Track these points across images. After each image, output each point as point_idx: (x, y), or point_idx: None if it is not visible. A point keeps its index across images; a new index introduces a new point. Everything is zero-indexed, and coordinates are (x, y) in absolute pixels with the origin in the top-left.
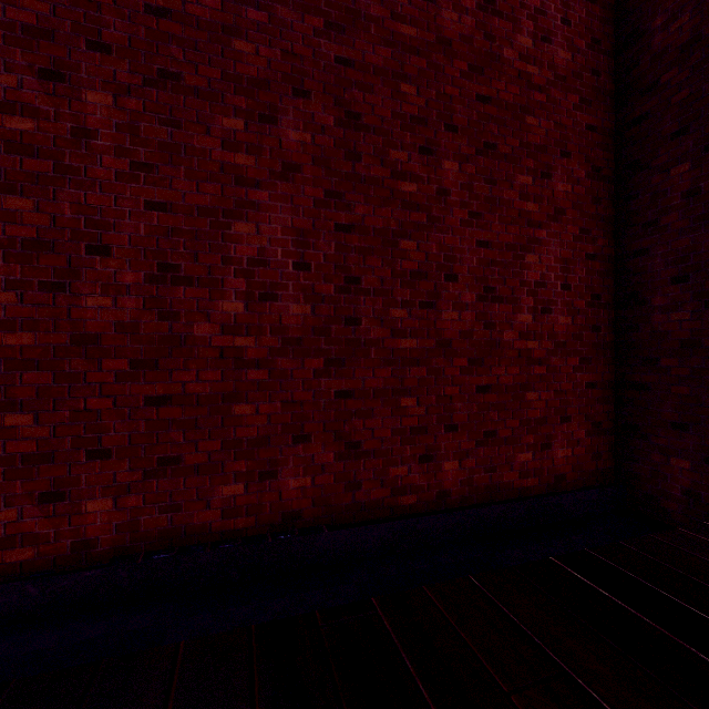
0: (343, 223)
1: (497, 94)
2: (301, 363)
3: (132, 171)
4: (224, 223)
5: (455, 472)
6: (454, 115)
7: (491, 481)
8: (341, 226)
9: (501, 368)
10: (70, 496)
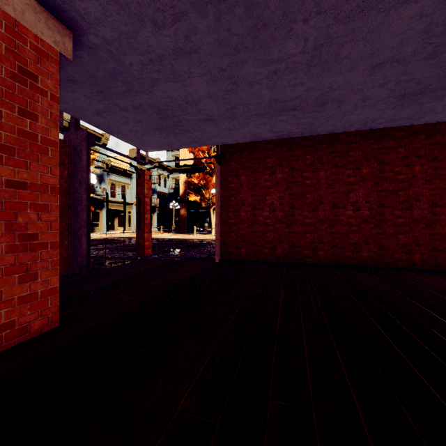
0: (379, 190)
1: (438, 141)
2: (367, 225)
3: (328, 186)
4: (347, 194)
5: (419, 258)
6: (419, 152)
7: (435, 263)
8: (378, 191)
9: (439, 228)
10: (316, 250)
